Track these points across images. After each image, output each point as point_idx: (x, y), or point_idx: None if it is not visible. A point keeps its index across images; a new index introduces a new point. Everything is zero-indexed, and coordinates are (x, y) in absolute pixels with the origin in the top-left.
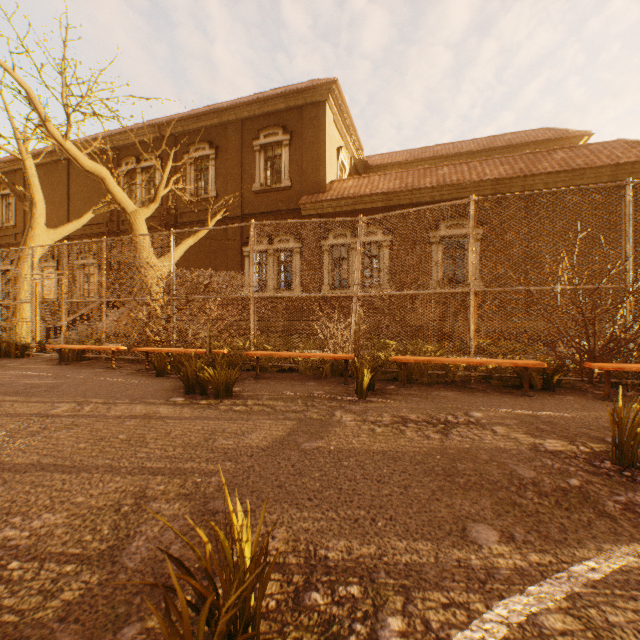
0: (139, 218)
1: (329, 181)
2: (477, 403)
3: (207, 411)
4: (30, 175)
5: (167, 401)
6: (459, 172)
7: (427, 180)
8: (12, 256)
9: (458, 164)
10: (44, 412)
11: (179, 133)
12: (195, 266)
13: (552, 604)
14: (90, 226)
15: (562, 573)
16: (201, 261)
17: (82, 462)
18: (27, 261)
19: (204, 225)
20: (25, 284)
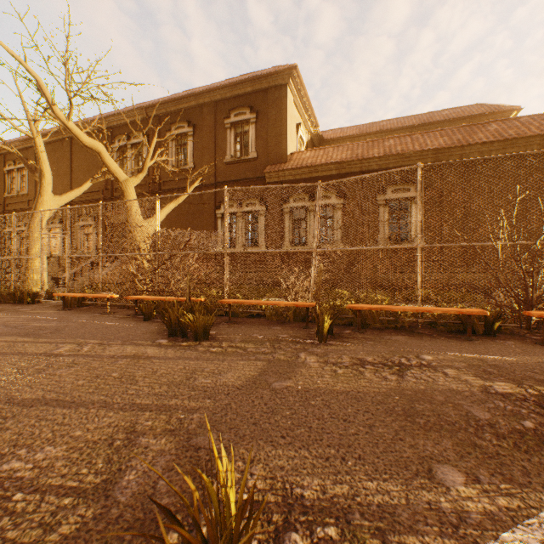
0: (129, 186)
1: (290, 153)
2: (426, 347)
3: (188, 352)
4: (39, 151)
5: (153, 343)
6: (403, 143)
7: (375, 151)
8: (25, 219)
9: (402, 136)
10: (49, 352)
11: (162, 114)
12: (176, 226)
13: None
14: (89, 193)
15: (533, 519)
16: (181, 222)
17: (80, 398)
18: (37, 223)
19: (183, 192)
20: (35, 242)
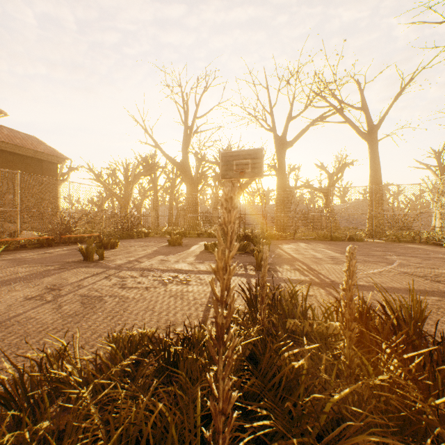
0: None
1: None
2: (41, 250)
3: None
4: None
5: None
6: None
7: None
8: None
9: None
10: None
11: None
12: None
13: None
14: None
15: None
16: None
17: None
18: None
19: None
20: None
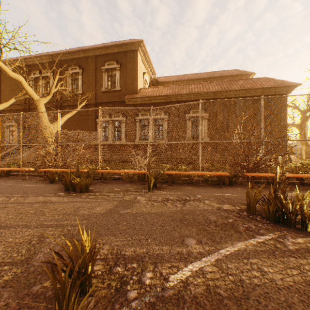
0: (41, 103)
1: (139, 88)
2: (200, 191)
3: (76, 198)
4: None
5: (55, 194)
6: (198, 87)
7: (184, 90)
8: None
9: (198, 84)
10: None
11: (63, 60)
12: (71, 128)
13: (209, 263)
14: (13, 105)
15: (216, 253)
16: (74, 125)
17: (11, 224)
18: None
19: (76, 107)
20: None
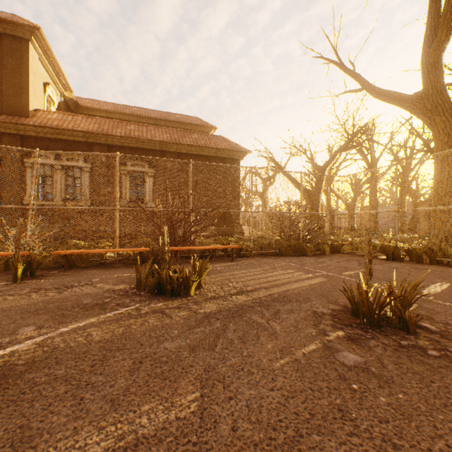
0: None
1: (33, 109)
2: (105, 274)
3: None
4: None
5: None
6: (141, 131)
7: (119, 130)
8: None
9: (141, 125)
10: None
11: None
12: None
13: (32, 343)
14: None
15: (52, 332)
16: None
17: None
18: None
19: None
20: None
